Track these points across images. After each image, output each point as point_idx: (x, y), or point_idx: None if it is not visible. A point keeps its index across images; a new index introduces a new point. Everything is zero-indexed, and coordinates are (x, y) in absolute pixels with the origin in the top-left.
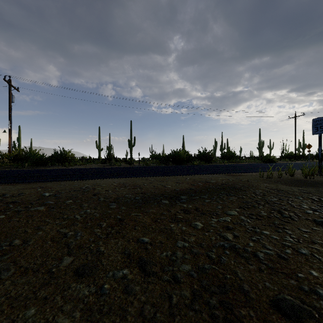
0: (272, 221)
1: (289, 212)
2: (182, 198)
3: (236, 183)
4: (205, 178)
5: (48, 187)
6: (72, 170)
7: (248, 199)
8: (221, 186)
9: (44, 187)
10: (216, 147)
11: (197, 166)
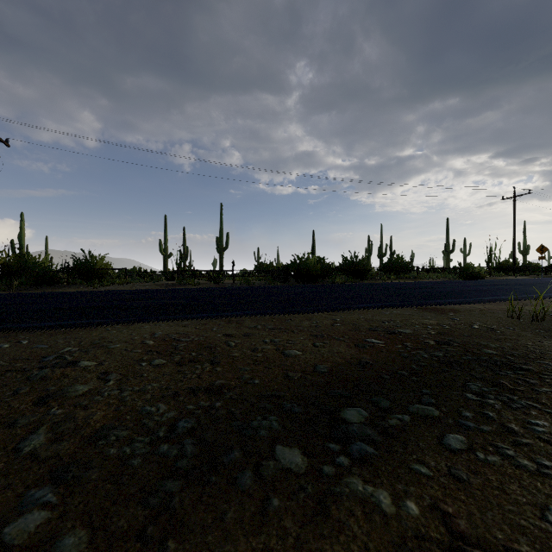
0: None
1: None
2: (355, 429)
3: (474, 340)
4: (378, 321)
5: None
6: (92, 296)
7: None
8: (446, 353)
9: None
10: (370, 251)
11: (343, 287)
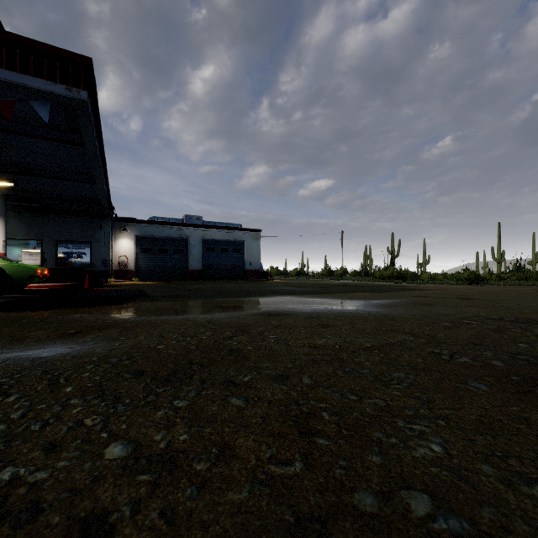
0: None
1: None
2: None
3: None
4: None
5: None
6: None
7: None
8: None
9: None
10: None
11: None
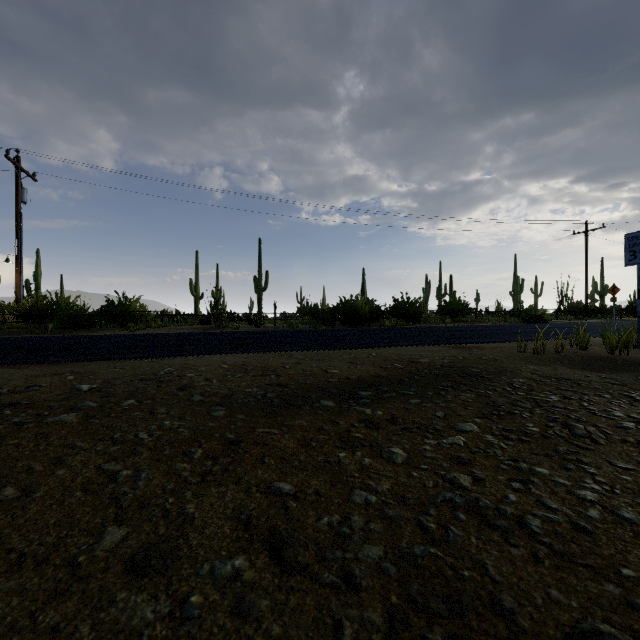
0: (553, 446)
1: (586, 425)
2: (363, 396)
3: (471, 365)
4: (407, 355)
5: (88, 373)
6: (141, 338)
7: (497, 398)
8: (442, 370)
9: (81, 373)
10: (428, 291)
11: (390, 330)
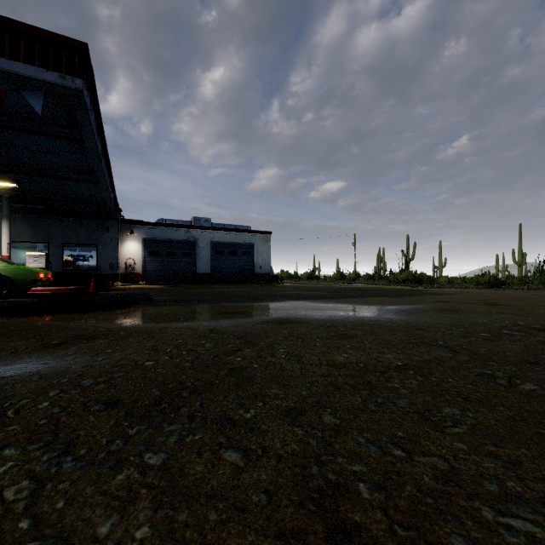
0: None
1: None
2: None
3: None
4: None
5: None
6: None
7: None
8: None
9: None
10: None
11: None
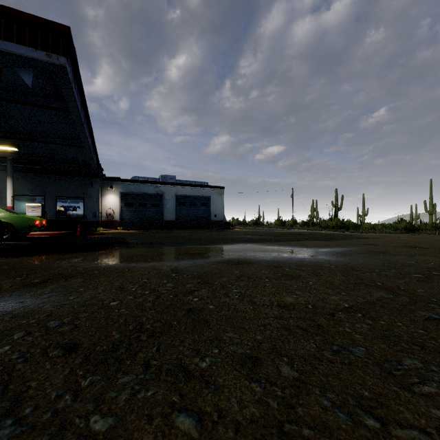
0: None
1: None
2: None
3: None
4: None
5: None
6: None
7: None
8: None
9: None
10: None
11: None
